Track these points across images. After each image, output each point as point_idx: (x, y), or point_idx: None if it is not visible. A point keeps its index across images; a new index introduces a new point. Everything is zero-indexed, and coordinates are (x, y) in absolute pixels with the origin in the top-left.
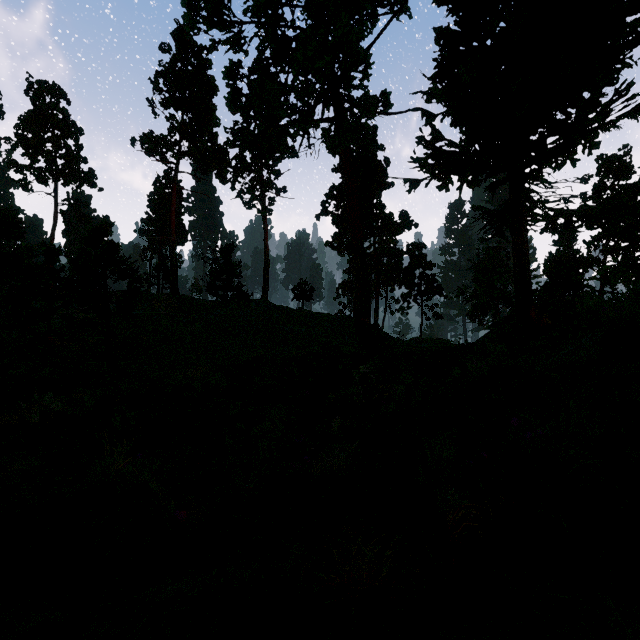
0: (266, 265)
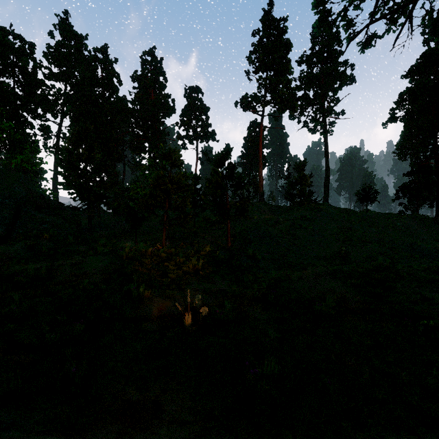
0: (326, 176)
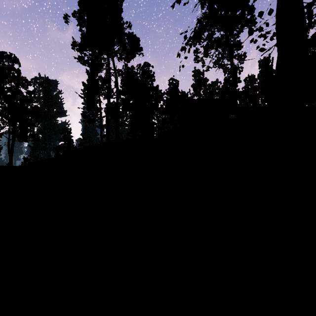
0: None
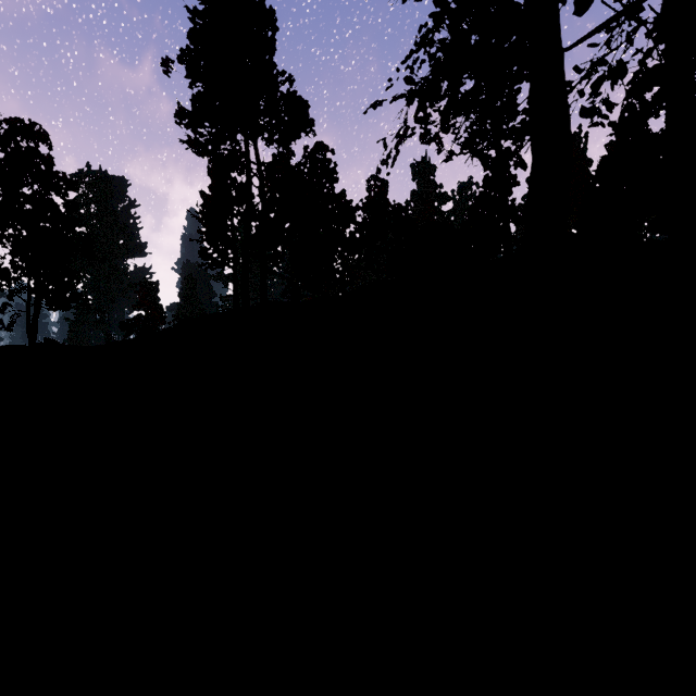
0: None
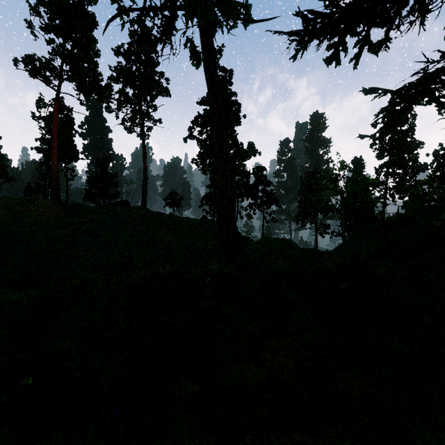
0: (145, 179)
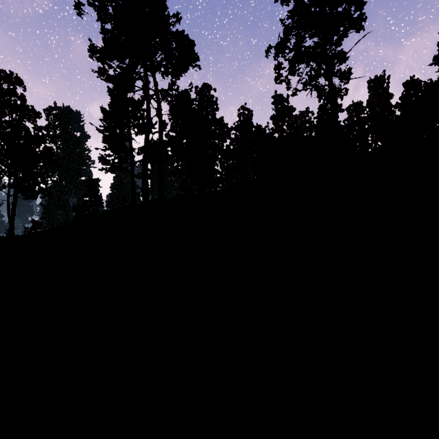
0: None
